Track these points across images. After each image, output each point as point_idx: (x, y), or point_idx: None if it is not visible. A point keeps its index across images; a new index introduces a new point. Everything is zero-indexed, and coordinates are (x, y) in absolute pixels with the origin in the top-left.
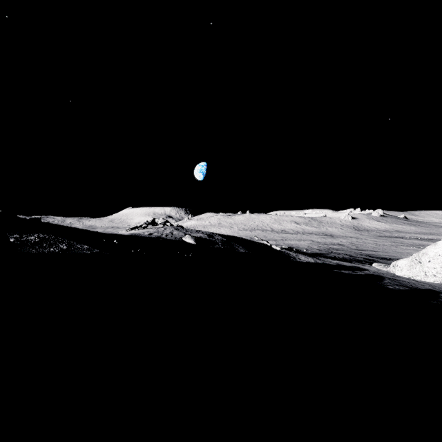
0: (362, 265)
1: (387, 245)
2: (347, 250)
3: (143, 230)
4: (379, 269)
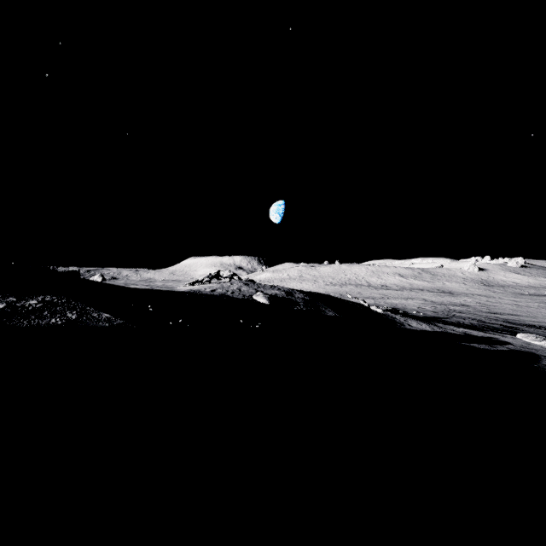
0: (501, 336)
1: (533, 307)
2: (475, 313)
3: (205, 285)
4: (528, 343)
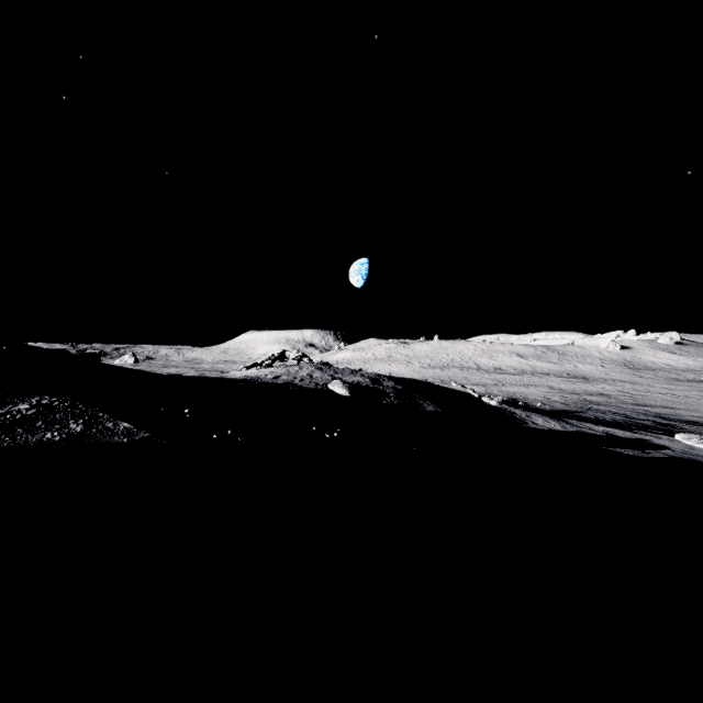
0: (654, 437)
1: (693, 397)
2: (617, 405)
3: (266, 369)
4: (692, 447)
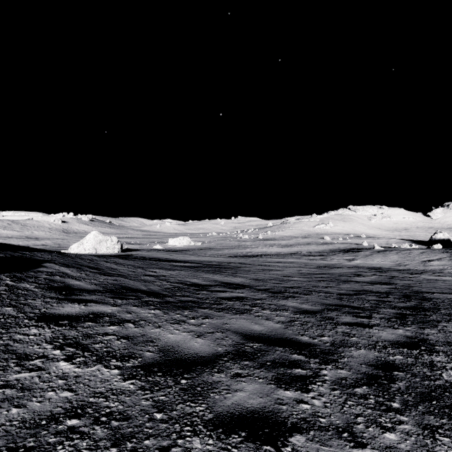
0: None
1: None
2: (50, 248)
3: None
4: None
